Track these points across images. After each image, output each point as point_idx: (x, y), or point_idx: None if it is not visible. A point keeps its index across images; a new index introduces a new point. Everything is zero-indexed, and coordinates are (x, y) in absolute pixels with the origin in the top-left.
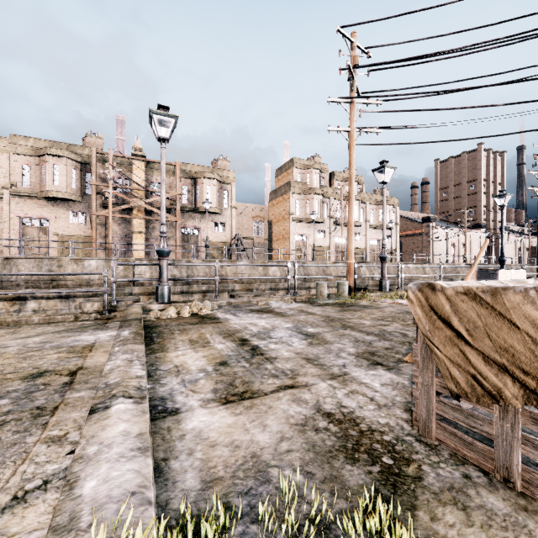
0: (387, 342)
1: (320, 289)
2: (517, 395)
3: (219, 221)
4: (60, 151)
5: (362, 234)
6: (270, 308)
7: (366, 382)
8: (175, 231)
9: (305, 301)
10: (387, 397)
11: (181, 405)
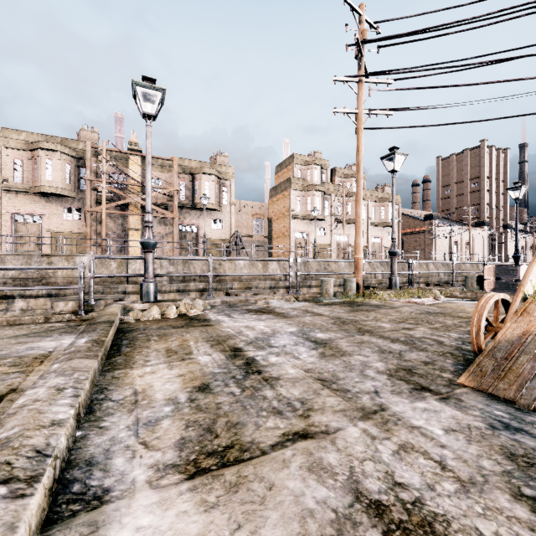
0: (421, 353)
1: (326, 287)
2: None
3: (218, 218)
4: (54, 145)
5: (364, 231)
6: (270, 308)
7: (420, 426)
8: (172, 228)
9: (309, 300)
10: (465, 459)
11: (116, 481)
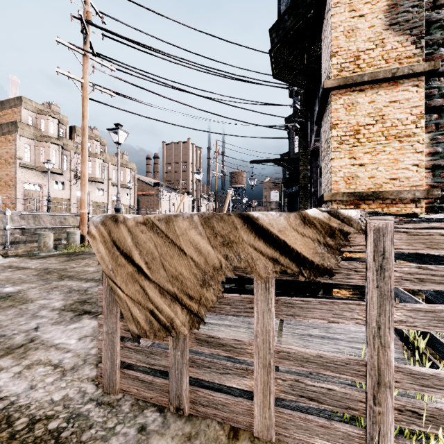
0: None
1: (44, 240)
2: (185, 322)
3: None
4: None
5: (105, 190)
6: None
7: (60, 343)
8: None
9: (22, 254)
10: (80, 354)
11: None
